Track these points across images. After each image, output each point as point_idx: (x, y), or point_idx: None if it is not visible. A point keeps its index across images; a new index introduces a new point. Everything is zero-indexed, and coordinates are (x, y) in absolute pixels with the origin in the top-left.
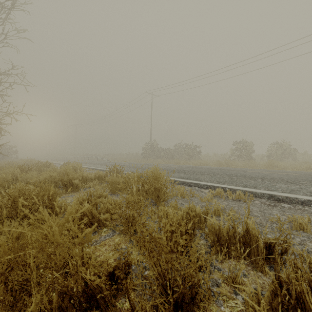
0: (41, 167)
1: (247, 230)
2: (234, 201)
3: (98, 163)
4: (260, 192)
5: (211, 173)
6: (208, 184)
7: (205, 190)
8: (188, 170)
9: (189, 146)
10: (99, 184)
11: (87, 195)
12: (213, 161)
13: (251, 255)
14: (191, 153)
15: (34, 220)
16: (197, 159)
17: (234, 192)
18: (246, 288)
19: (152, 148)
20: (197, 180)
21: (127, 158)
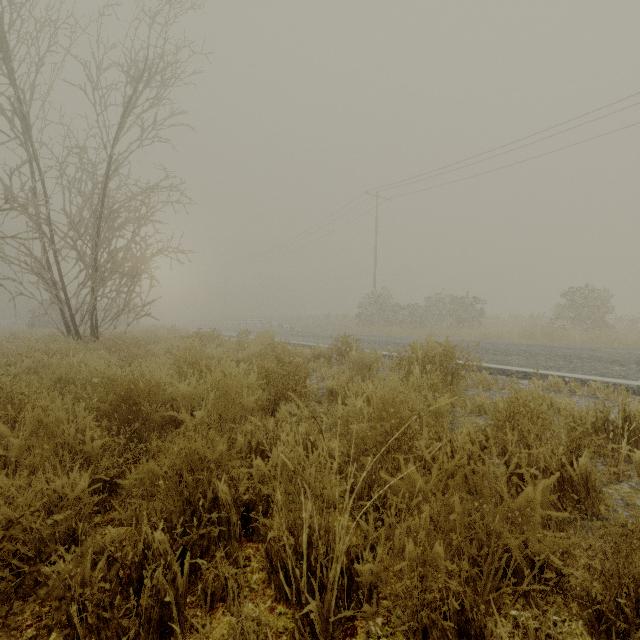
0: (212, 338)
1: (628, 420)
2: (585, 397)
3: (283, 332)
4: (637, 385)
5: (523, 352)
6: (526, 370)
7: (522, 380)
8: (473, 347)
9: (458, 301)
10: (327, 366)
11: (348, 376)
12: (512, 331)
13: (634, 452)
14: (463, 314)
15: (395, 382)
16: (475, 327)
17: (582, 385)
18: (638, 458)
19: (379, 304)
20: (500, 363)
21: (327, 324)
